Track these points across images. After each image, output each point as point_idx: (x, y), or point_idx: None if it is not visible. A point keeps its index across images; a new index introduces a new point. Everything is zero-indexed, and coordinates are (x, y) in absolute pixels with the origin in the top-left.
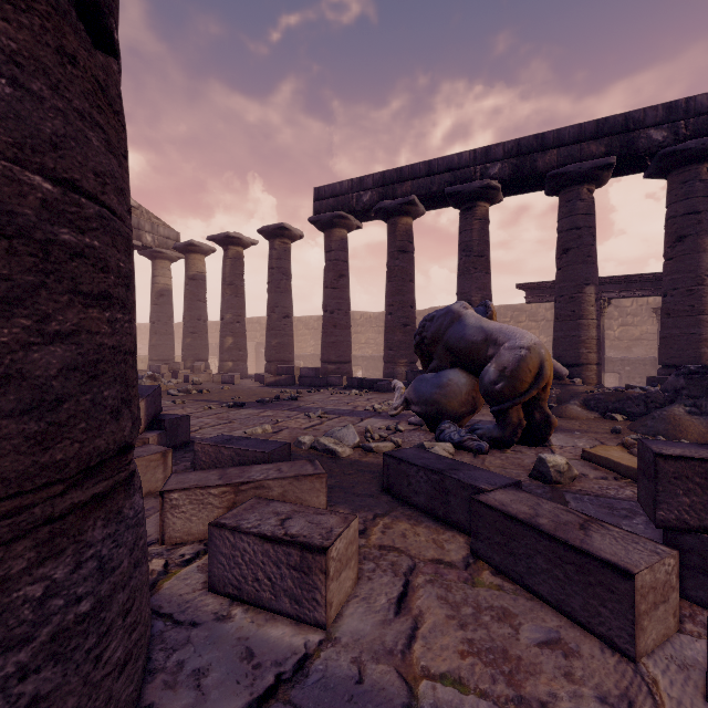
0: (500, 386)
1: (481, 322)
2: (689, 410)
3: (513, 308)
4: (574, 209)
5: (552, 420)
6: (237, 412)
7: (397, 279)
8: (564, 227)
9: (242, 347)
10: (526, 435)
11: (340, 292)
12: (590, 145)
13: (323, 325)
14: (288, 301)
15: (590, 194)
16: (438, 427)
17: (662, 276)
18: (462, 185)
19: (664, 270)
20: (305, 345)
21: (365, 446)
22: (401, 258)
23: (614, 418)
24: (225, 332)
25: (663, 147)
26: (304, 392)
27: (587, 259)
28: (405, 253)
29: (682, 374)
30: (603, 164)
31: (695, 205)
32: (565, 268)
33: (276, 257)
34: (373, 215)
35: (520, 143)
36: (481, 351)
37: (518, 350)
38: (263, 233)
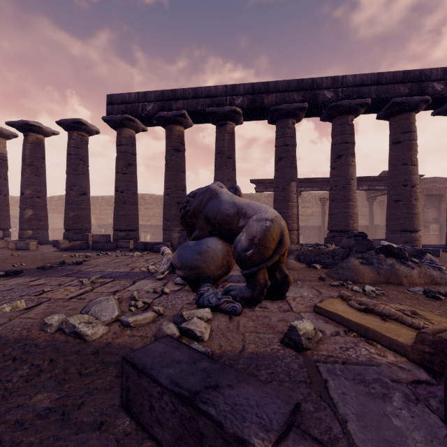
0: (250, 253)
1: (234, 198)
2: (361, 262)
3: (247, 195)
4: (285, 133)
5: (289, 279)
6: (4, 282)
7: (173, 169)
8: (279, 144)
9: (43, 218)
10: (269, 291)
11: (129, 177)
12: (293, 94)
13: (115, 202)
14: (85, 182)
15: (293, 125)
16: (198, 291)
17: (325, 179)
18: (218, 107)
19: (330, 175)
20: (107, 217)
21: (123, 321)
22: (175, 154)
23: (315, 267)
24: (24, 205)
25: (331, 102)
26: (93, 255)
27: (292, 165)
28: (178, 152)
29: (350, 237)
30: (301, 107)
31: (346, 138)
32: (280, 169)
33: (73, 145)
34: (155, 121)
35: (254, 86)
36: (234, 222)
37: (264, 221)
38: (62, 125)
